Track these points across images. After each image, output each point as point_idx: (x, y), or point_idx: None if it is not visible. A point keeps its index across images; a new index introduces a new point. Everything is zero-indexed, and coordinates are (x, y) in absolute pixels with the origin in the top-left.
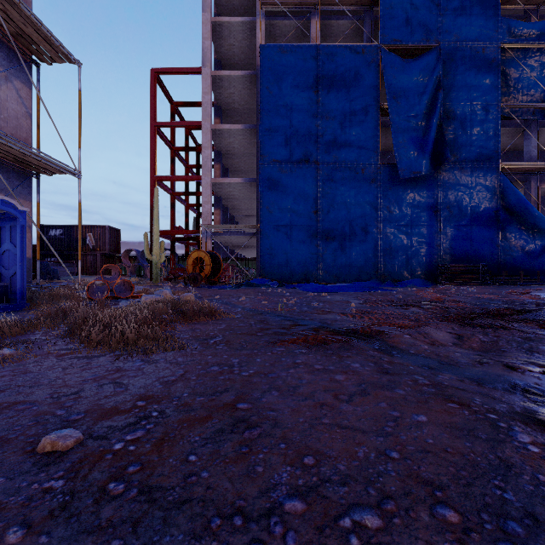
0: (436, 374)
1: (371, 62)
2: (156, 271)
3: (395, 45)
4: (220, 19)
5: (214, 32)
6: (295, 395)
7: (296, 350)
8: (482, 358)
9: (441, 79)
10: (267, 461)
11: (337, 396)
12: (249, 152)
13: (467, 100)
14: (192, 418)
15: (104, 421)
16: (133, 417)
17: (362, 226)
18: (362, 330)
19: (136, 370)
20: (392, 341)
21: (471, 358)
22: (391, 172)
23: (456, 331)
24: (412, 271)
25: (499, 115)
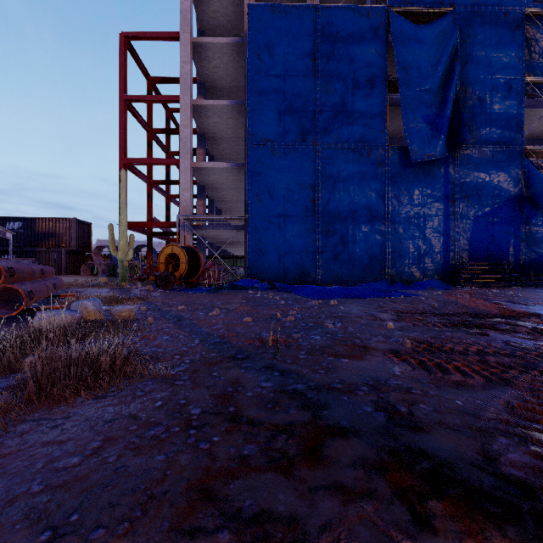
0: None
1: (378, 27)
2: (122, 270)
3: (405, 8)
4: None
5: None
6: None
7: None
8: None
9: (458, 48)
10: None
11: None
12: (236, 136)
13: (487, 73)
14: None
15: None
16: None
17: (367, 218)
18: None
19: None
20: None
21: None
22: (400, 155)
23: None
24: (425, 270)
25: (523, 91)
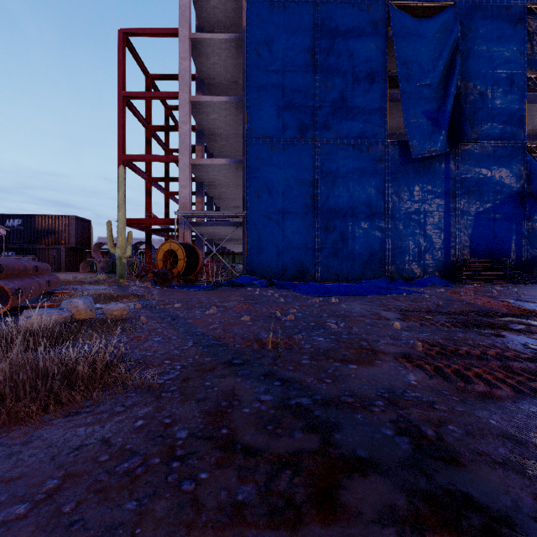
0: None
1: (378, 21)
2: (121, 267)
3: (405, 2)
4: None
5: None
6: None
7: None
8: None
9: (459, 42)
10: None
11: None
12: (235, 133)
13: (488, 67)
14: None
15: None
16: None
17: (367, 215)
18: None
19: None
20: None
21: None
22: (400, 151)
23: None
24: (425, 267)
25: (525, 85)
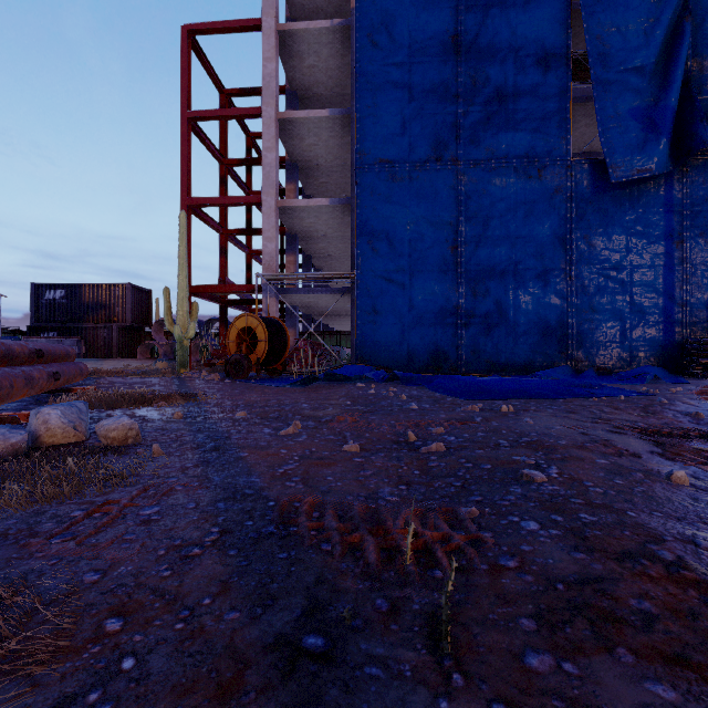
0: None
1: None
2: (181, 351)
3: None
4: None
5: None
6: None
7: None
8: None
9: None
10: None
11: None
12: (340, 164)
13: None
14: None
15: None
16: None
17: (538, 272)
18: None
19: None
20: None
21: None
22: (592, 173)
23: None
24: (632, 351)
25: None
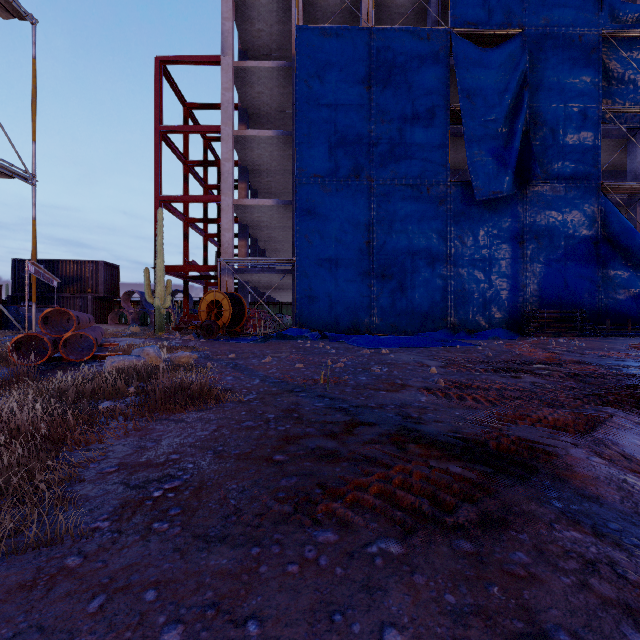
0: None
1: (439, 51)
2: (159, 318)
3: (469, 30)
4: None
5: (237, 13)
6: None
7: (372, 543)
8: None
9: (527, 74)
10: None
11: None
12: (282, 169)
13: (559, 101)
14: None
15: None
16: None
17: (427, 261)
18: (495, 444)
19: None
20: (577, 476)
21: None
22: (464, 192)
23: None
24: (491, 318)
25: (599, 121)
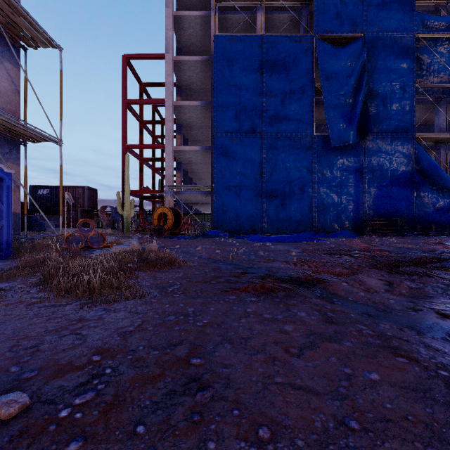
0: (376, 322)
1: (307, 49)
2: (127, 224)
3: (327, 35)
4: (181, 13)
5: (175, 24)
6: (246, 348)
7: (246, 298)
8: (415, 305)
9: (366, 63)
10: (220, 434)
11: (288, 349)
12: (205, 125)
13: (387, 81)
14: (145, 376)
15: (56, 379)
16: (85, 375)
17: (299, 187)
18: (304, 278)
19: (97, 319)
20: (332, 288)
21: (404, 305)
22: (324, 141)
23: (386, 278)
24: (341, 224)
25: (414, 93)
